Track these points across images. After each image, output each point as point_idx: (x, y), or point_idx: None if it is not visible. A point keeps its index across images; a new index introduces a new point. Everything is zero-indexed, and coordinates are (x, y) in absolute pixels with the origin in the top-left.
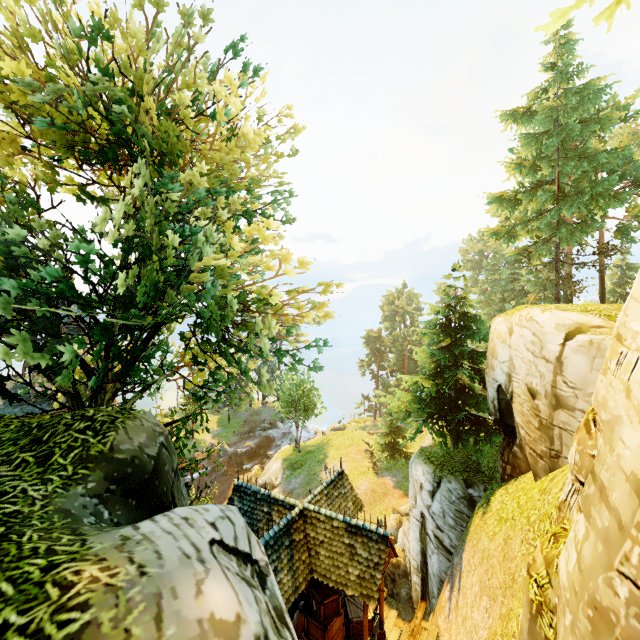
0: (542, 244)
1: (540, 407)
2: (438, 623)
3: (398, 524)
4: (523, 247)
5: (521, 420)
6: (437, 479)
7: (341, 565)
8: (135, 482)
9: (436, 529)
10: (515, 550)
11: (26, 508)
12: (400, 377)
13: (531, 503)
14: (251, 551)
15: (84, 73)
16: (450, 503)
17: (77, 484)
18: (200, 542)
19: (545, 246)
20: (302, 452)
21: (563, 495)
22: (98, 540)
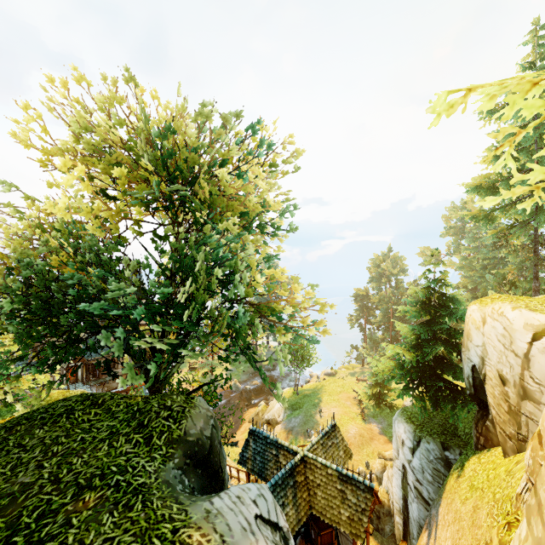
0: (520, 228)
1: (509, 394)
2: None
3: (383, 468)
4: (501, 231)
5: (492, 401)
6: (417, 438)
7: (334, 506)
8: (200, 457)
9: (416, 481)
10: (482, 520)
11: (148, 480)
12: (386, 331)
13: (498, 480)
14: (278, 520)
15: (151, 142)
16: (428, 461)
17: (169, 460)
18: (249, 517)
19: (523, 229)
20: (300, 395)
21: (519, 488)
22: (193, 511)
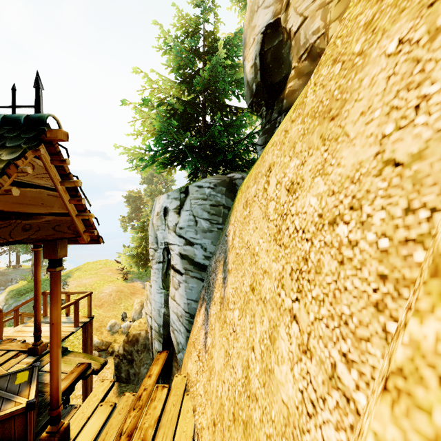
0: None
1: None
2: (187, 370)
3: (142, 305)
4: None
5: None
6: (185, 189)
7: None
8: None
9: (184, 246)
10: None
11: None
12: None
13: None
14: None
15: None
16: (203, 199)
17: None
18: None
19: None
20: None
21: None
22: None
